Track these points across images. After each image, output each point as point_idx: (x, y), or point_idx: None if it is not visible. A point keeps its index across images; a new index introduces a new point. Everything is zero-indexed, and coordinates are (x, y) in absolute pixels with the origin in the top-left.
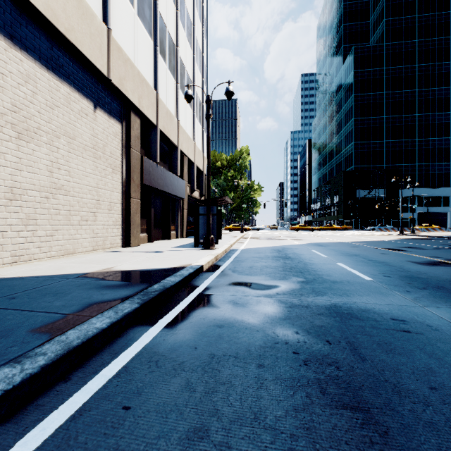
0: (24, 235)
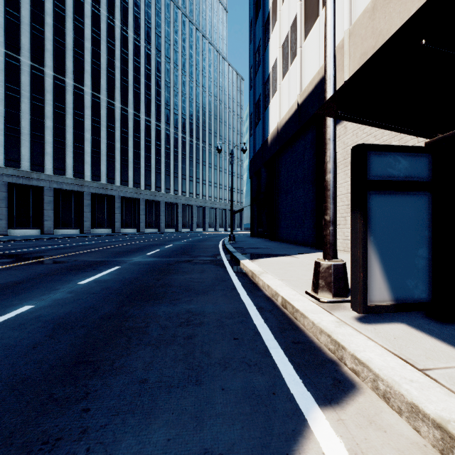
0: None
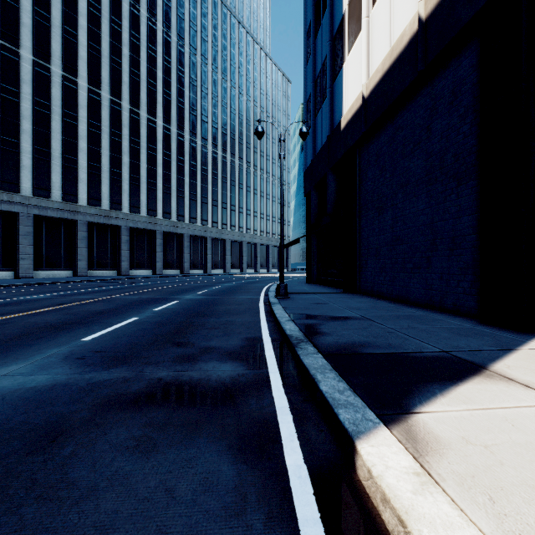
0: None
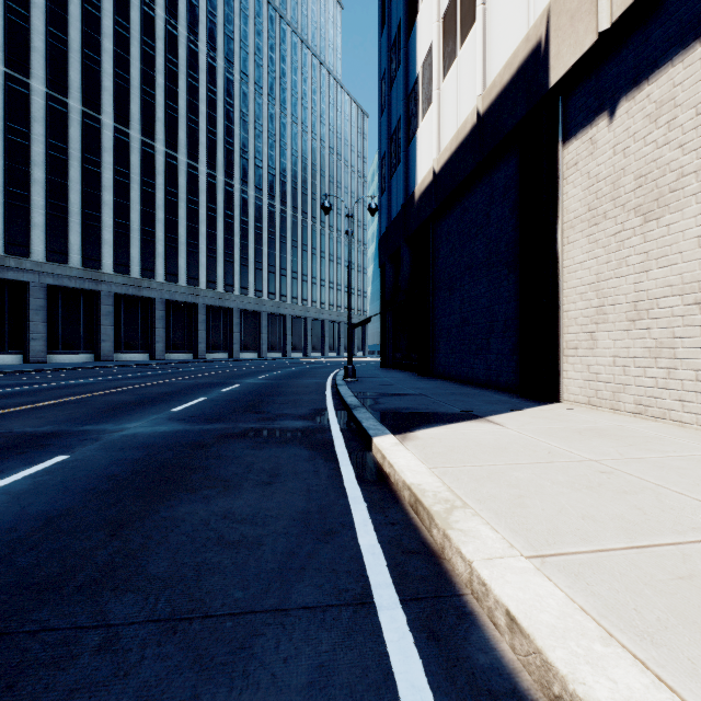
0: (653, 375)
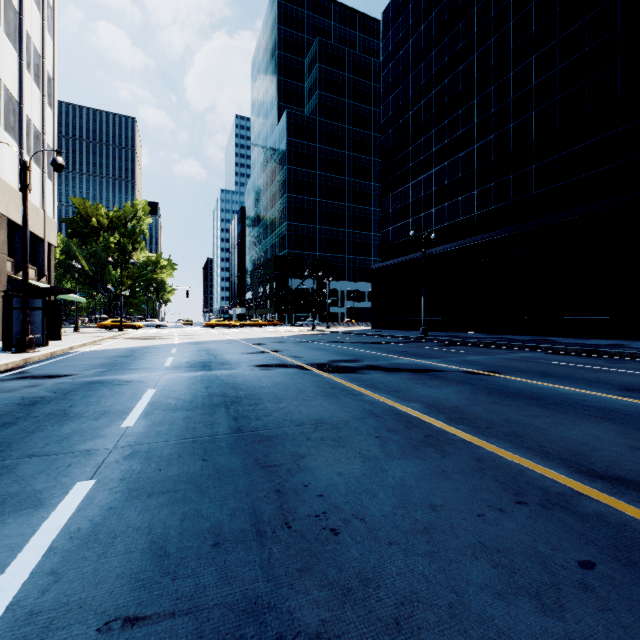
0: None
